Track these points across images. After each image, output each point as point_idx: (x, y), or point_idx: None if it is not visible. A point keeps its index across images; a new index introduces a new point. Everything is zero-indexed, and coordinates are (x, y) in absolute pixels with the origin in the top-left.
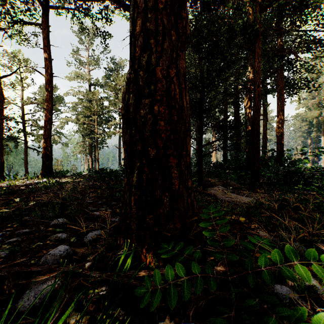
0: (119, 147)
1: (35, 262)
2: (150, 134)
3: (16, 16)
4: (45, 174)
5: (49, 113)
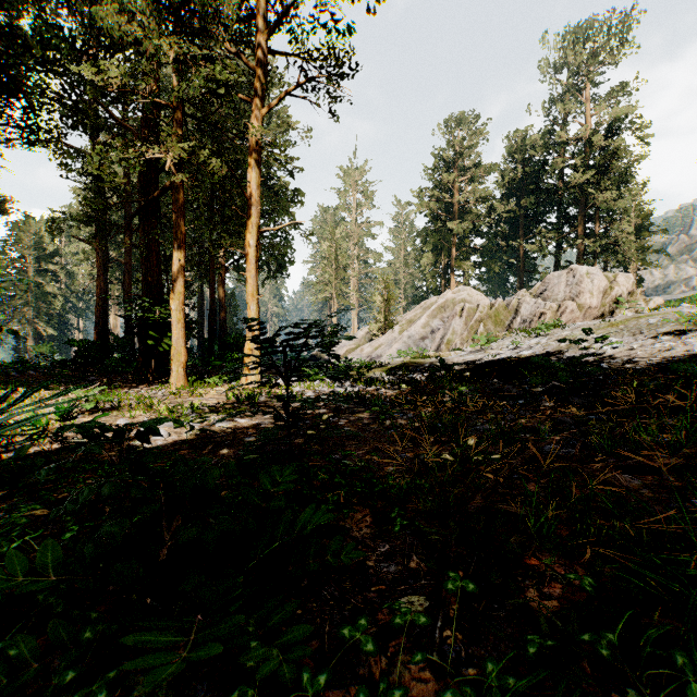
0: None
1: None
2: None
3: None
4: None
5: None
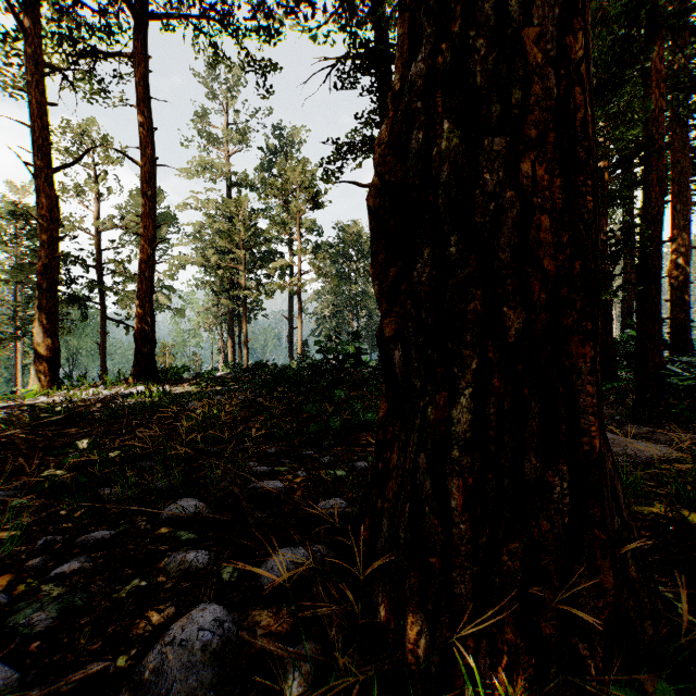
0: (290, 317)
1: (128, 664)
2: (511, 259)
3: (83, 42)
4: (142, 376)
5: (149, 245)
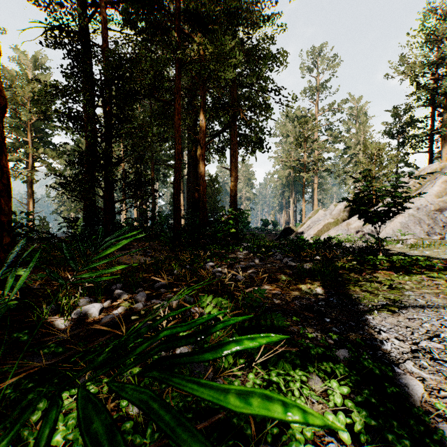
0: (28, 199)
1: None
2: None
3: None
4: None
5: None
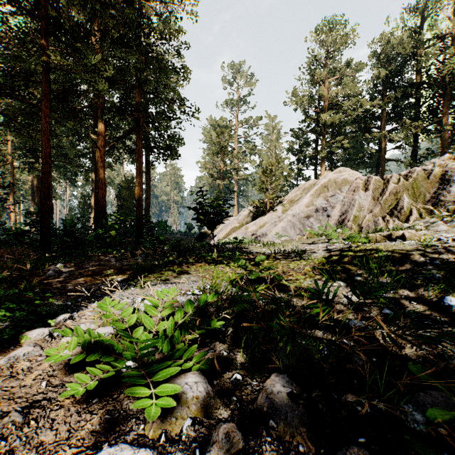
0: None
1: None
2: None
3: None
4: None
5: None
